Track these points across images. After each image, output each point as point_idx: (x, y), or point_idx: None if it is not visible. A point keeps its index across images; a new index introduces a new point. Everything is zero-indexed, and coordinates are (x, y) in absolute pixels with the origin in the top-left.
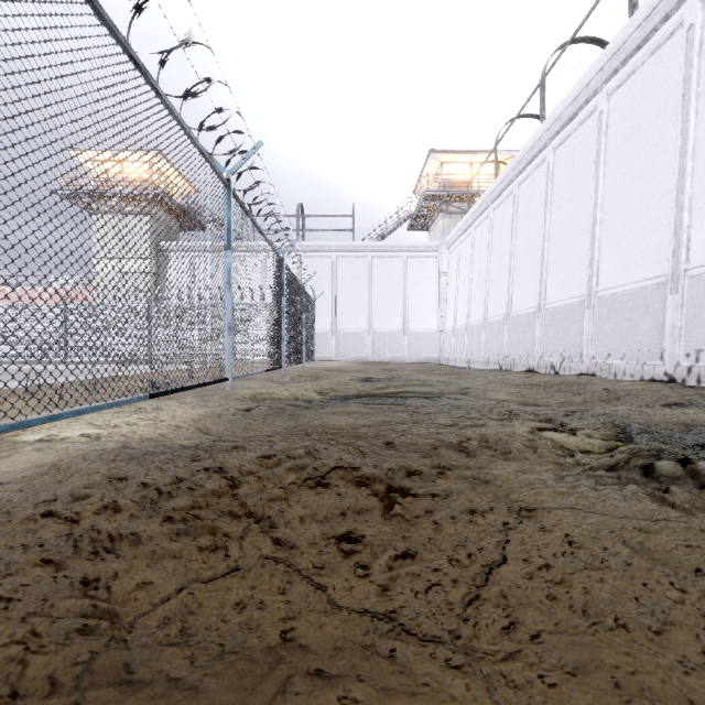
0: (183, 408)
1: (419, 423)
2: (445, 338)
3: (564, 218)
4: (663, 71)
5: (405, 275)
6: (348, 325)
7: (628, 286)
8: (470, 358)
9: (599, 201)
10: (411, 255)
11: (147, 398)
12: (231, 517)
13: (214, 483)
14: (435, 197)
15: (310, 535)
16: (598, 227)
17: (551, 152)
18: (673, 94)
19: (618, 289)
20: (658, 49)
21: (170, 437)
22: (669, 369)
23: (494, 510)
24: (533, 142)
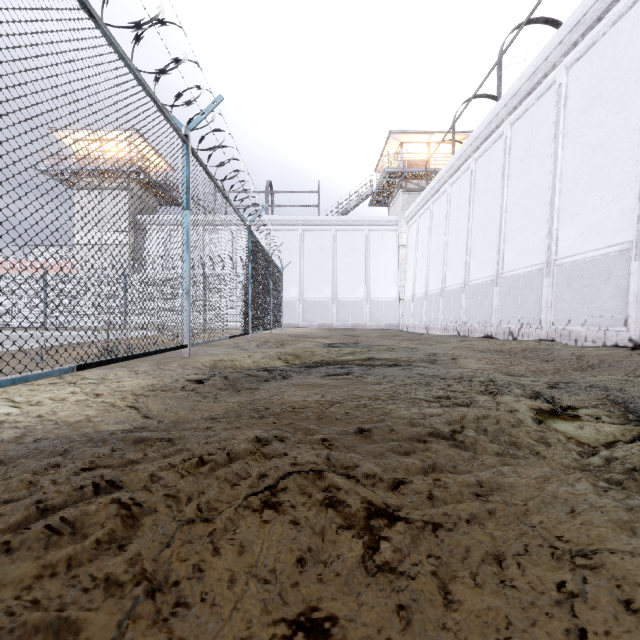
0: (131, 378)
1: (395, 399)
2: (404, 306)
3: (522, 190)
4: (625, 40)
5: (367, 248)
6: (314, 294)
7: (589, 254)
8: (429, 325)
9: (558, 171)
10: (372, 228)
11: (73, 370)
12: (107, 591)
13: (94, 518)
14: (395, 175)
15: (242, 622)
16: (557, 197)
17: (508, 127)
18: (636, 62)
19: (578, 256)
20: (619, 19)
21: (96, 418)
22: (634, 335)
23: (530, 550)
24: (491, 118)
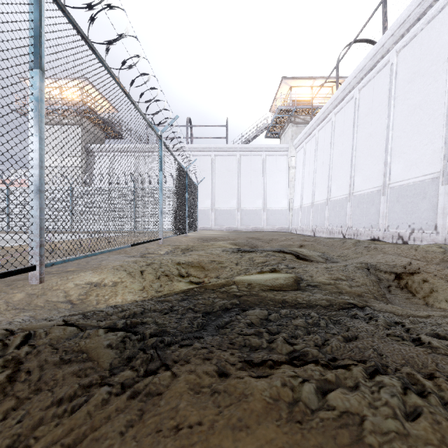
0: None
1: None
2: (293, 214)
3: (410, 108)
4: None
5: (264, 169)
6: (223, 204)
7: None
8: (315, 228)
9: None
10: (268, 153)
11: None
12: None
13: None
14: (286, 111)
15: None
16: None
17: (394, 55)
18: None
19: None
20: None
21: None
22: None
23: None
24: (376, 50)
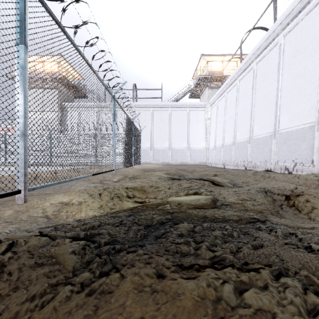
0: None
1: None
2: (209, 152)
3: (294, 76)
4: None
5: (188, 120)
6: (159, 145)
7: None
8: (225, 162)
9: None
10: (191, 109)
11: None
12: None
13: None
14: (204, 79)
15: None
16: None
17: (282, 37)
18: None
19: None
20: None
21: None
22: None
23: None
24: (269, 34)
